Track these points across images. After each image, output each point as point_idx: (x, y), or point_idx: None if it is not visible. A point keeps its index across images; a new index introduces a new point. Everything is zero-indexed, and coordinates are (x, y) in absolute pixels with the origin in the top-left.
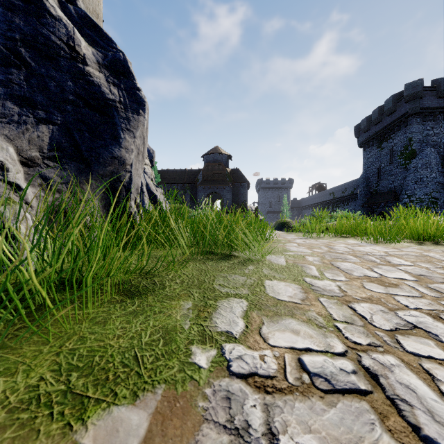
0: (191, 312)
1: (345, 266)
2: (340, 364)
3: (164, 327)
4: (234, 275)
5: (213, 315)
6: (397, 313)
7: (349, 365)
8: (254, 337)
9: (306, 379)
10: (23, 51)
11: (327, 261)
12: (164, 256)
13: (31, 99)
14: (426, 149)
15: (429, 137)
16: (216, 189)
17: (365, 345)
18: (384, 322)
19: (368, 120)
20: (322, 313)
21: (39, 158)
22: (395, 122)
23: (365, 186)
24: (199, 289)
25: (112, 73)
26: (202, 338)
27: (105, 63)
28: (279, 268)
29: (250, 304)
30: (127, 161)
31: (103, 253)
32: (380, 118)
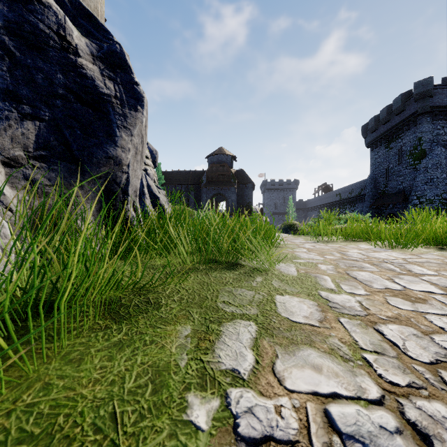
0: (189, 341)
1: (363, 276)
2: (379, 418)
3: (155, 364)
4: (240, 289)
5: (216, 345)
6: (434, 338)
7: (391, 420)
8: (266, 377)
9: (337, 444)
10: (6, 40)
11: (342, 270)
12: (163, 266)
13: (15, 92)
14: (436, 149)
15: (439, 136)
16: (221, 191)
17: (404, 386)
18: (421, 352)
19: (375, 119)
20: (345, 339)
21: (23, 158)
22: (404, 121)
23: (373, 187)
24: (200, 308)
25: (107, 66)
26: (202, 380)
27: (99, 55)
28: (291, 280)
29: (259, 329)
30: (124, 161)
31: (80, 272)
32: (388, 117)
